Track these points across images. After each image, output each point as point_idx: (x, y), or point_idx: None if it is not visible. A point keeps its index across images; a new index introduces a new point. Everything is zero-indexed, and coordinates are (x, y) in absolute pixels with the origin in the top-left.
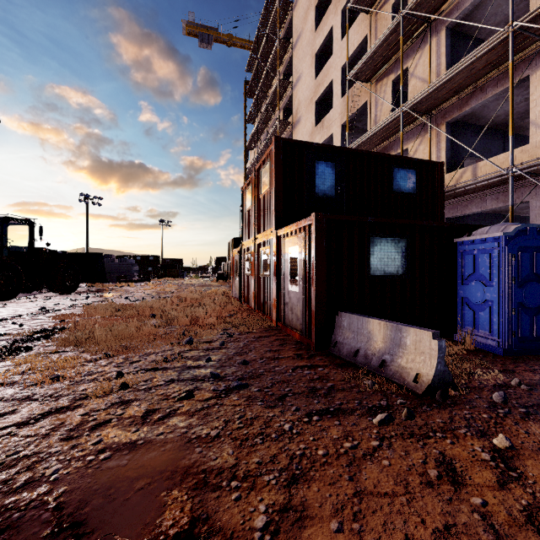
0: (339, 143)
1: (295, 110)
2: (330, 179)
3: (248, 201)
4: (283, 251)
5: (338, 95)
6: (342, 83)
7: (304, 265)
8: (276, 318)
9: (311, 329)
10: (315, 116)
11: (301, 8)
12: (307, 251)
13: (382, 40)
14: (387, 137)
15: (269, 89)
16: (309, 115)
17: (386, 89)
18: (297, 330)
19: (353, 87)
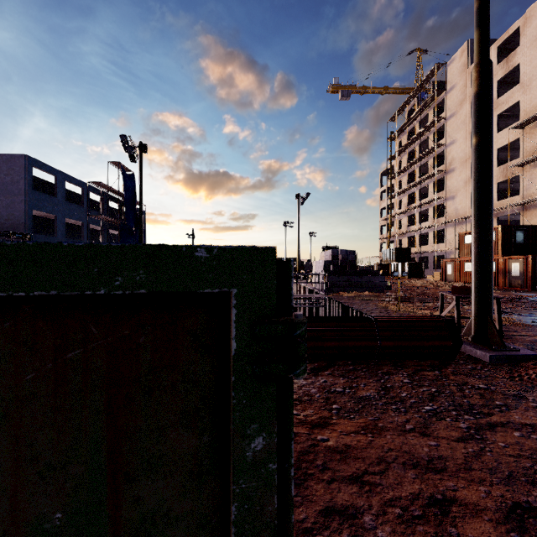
0: (495, 194)
1: (448, 163)
2: (521, 237)
3: (468, 240)
4: (507, 264)
5: (494, 165)
6: (497, 158)
7: (523, 268)
8: (502, 286)
9: (527, 286)
10: (470, 172)
11: (455, 97)
12: (525, 265)
13: (536, 157)
14: (536, 200)
15: (417, 140)
16: (464, 169)
17: (534, 172)
18: (518, 287)
19: (507, 163)
